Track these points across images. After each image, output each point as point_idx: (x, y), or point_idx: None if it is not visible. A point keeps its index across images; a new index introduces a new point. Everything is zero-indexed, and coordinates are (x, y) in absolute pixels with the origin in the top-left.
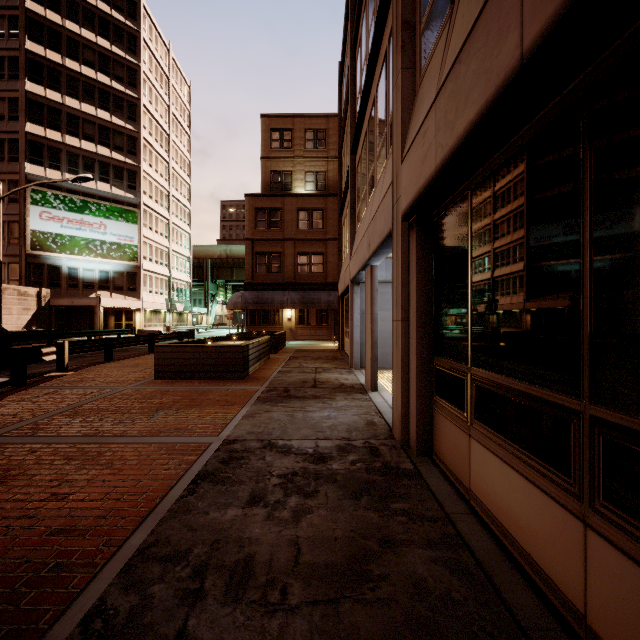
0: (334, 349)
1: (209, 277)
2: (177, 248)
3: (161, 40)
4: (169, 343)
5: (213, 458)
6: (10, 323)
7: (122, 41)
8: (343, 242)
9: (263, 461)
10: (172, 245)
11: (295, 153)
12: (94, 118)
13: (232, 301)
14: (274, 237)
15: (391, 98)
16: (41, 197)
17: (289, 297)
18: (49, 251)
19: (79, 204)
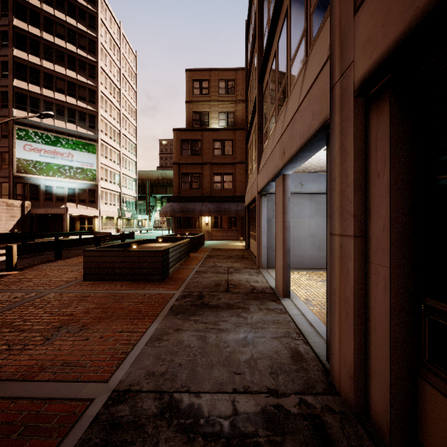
0: (242, 248)
1: (150, 193)
2: (126, 172)
3: (114, 20)
4: (98, 247)
5: None
6: None
7: (85, 20)
8: (249, 163)
9: None
10: (122, 170)
11: (211, 98)
12: (64, 76)
13: (163, 210)
14: (195, 161)
15: None
16: (25, 134)
17: (206, 207)
18: (31, 174)
19: (53, 139)
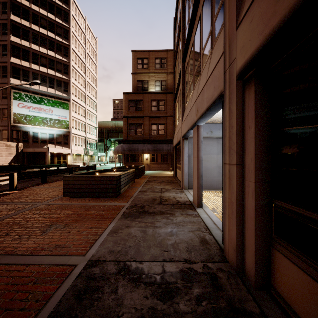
0: (171, 176)
1: (106, 137)
2: (90, 122)
3: (81, 15)
4: (73, 174)
5: (71, 289)
6: (1, 161)
7: (61, 15)
8: (176, 116)
9: (114, 295)
10: (87, 121)
11: (150, 70)
12: (46, 55)
13: (116, 149)
14: (138, 115)
15: (216, 1)
16: (18, 96)
17: (146, 147)
18: (23, 123)
19: (38, 99)
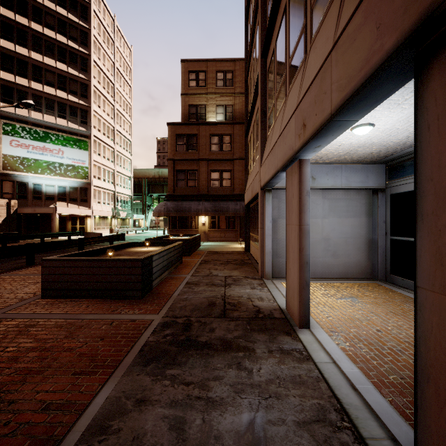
0: (241, 251)
1: (146, 192)
2: (121, 170)
3: (108, 12)
4: (63, 255)
5: None
6: None
7: (76, 10)
8: (249, 157)
9: None
10: (117, 167)
11: (208, 90)
12: (54, 69)
13: (157, 209)
14: (191, 157)
15: None
16: (11, 129)
17: (203, 206)
18: (18, 171)
19: (42, 135)
